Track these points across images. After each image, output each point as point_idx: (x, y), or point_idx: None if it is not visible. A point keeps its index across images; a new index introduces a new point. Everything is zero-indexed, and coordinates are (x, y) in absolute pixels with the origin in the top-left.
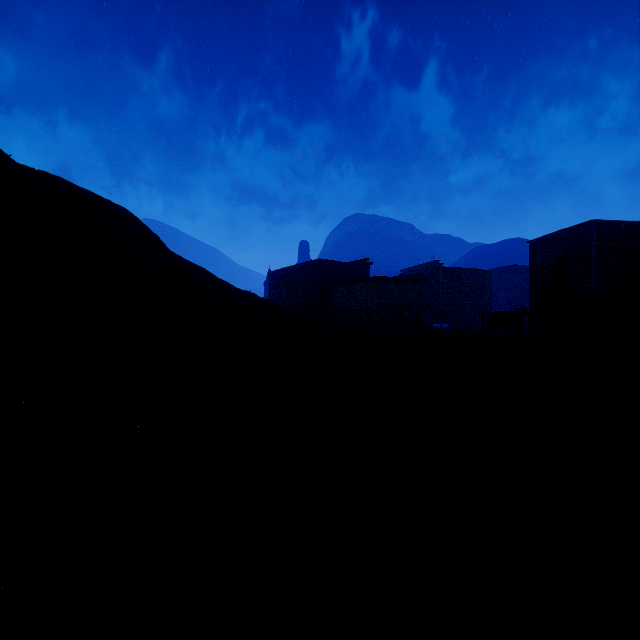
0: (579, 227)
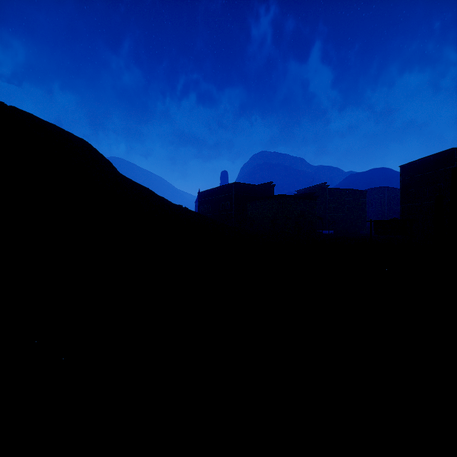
0: (443, 153)
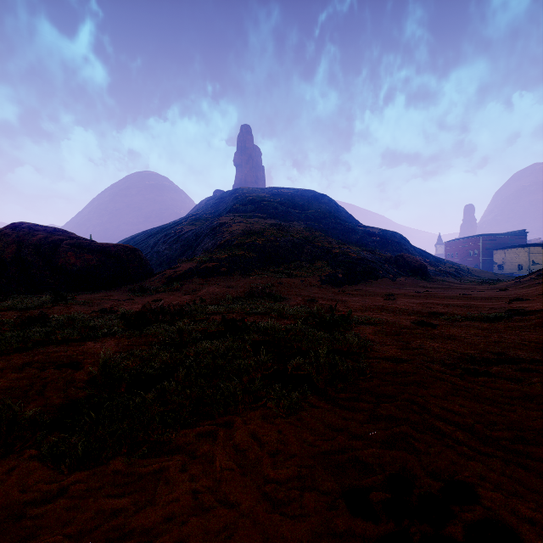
0: None
